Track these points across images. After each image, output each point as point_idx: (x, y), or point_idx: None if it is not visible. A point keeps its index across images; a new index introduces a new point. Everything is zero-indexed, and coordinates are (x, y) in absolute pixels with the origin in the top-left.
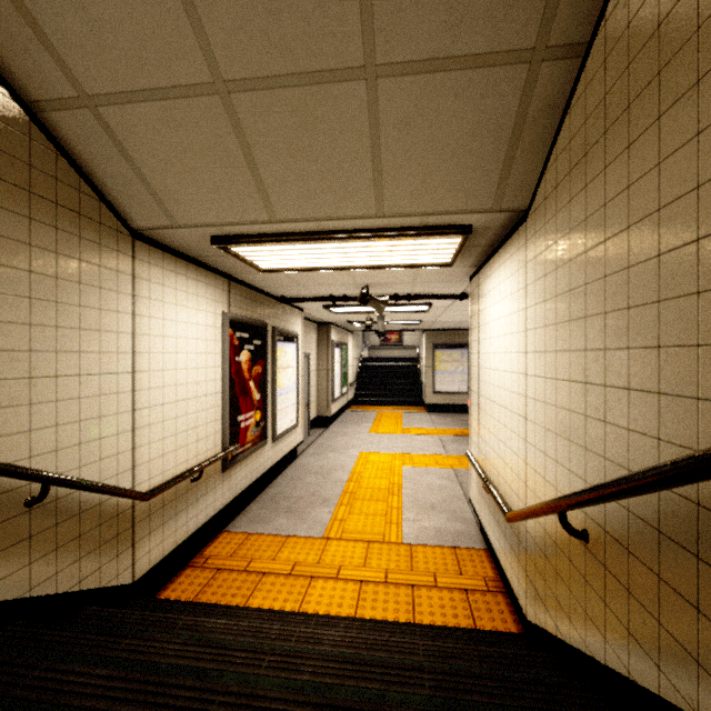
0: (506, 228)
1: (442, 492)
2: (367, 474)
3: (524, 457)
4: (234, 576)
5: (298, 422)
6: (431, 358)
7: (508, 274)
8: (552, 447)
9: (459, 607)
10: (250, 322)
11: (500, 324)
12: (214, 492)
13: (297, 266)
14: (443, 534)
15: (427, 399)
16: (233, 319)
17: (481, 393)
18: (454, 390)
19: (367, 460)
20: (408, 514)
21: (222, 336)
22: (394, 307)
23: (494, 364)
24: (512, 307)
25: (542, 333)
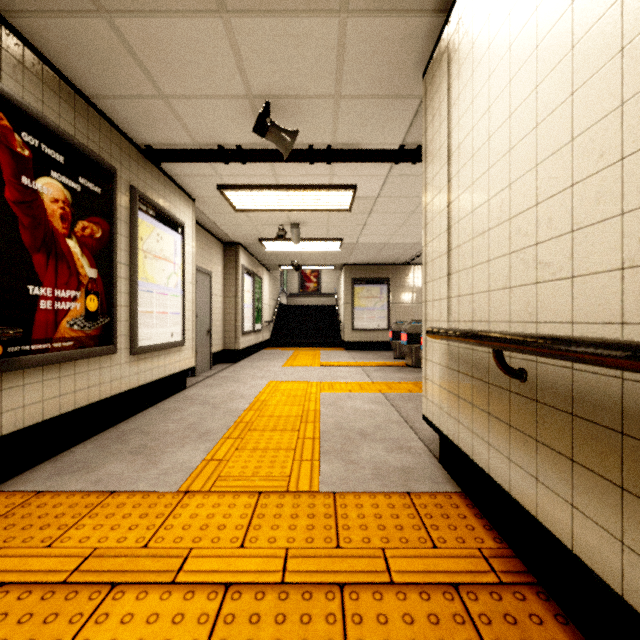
0: None
1: (374, 417)
2: (274, 402)
3: None
4: None
5: (184, 340)
6: (350, 294)
7: None
8: None
9: None
10: (67, 138)
11: None
12: None
13: None
14: (386, 473)
15: (346, 336)
16: (9, 97)
17: (459, 216)
18: (374, 327)
19: (276, 388)
20: (328, 446)
21: None
22: (310, 189)
23: (514, 99)
24: None
25: None
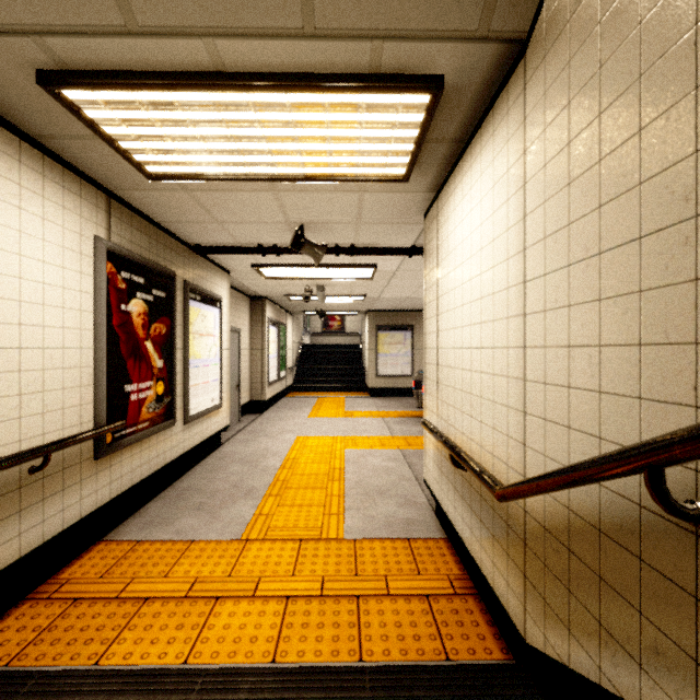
0: (486, 93)
1: (390, 475)
2: (303, 460)
3: (521, 404)
4: (98, 607)
5: (222, 402)
6: (374, 340)
7: (487, 162)
8: (589, 370)
9: (421, 622)
10: (146, 263)
11: (473, 240)
12: (81, 488)
13: (200, 168)
14: (394, 524)
15: (370, 383)
16: (116, 251)
17: (441, 345)
18: (398, 373)
19: (304, 444)
20: (351, 502)
21: (95, 269)
22: (336, 268)
23: (463, 298)
24: (496, 201)
25: (563, 198)
